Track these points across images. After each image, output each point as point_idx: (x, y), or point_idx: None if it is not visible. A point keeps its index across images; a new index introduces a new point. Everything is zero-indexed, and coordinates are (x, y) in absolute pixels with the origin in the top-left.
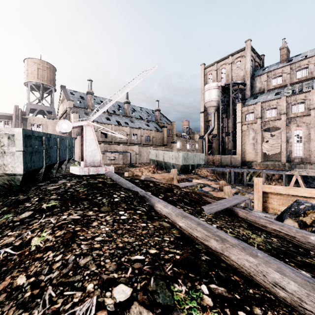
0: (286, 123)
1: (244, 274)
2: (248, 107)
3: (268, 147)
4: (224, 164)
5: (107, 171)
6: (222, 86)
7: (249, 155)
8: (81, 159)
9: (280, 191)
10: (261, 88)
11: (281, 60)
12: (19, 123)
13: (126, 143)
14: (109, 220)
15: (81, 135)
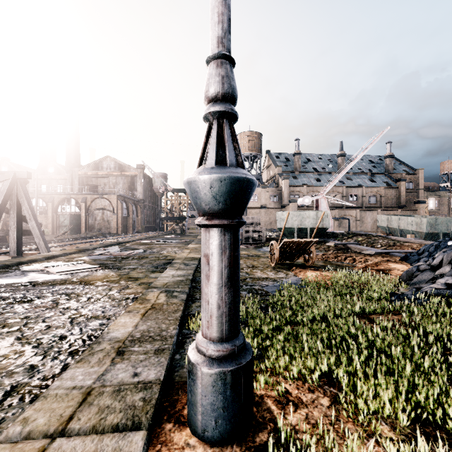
0: None
1: (413, 242)
2: None
3: None
4: None
5: None
6: None
7: None
8: None
9: None
10: None
11: None
12: None
13: (341, 208)
14: (376, 237)
15: (315, 205)
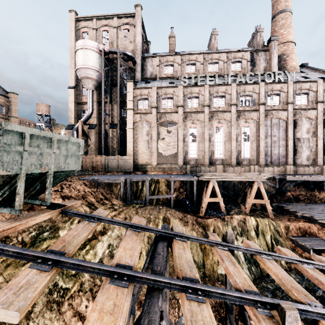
0: (182, 118)
1: None
2: (141, 90)
3: (165, 146)
4: (109, 169)
5: None
6: (105, 53)
7: (142, 156)
8: None
9: None
10: (152, 73)
11: (170, 49)
12: None
13: None
14: None
15: None
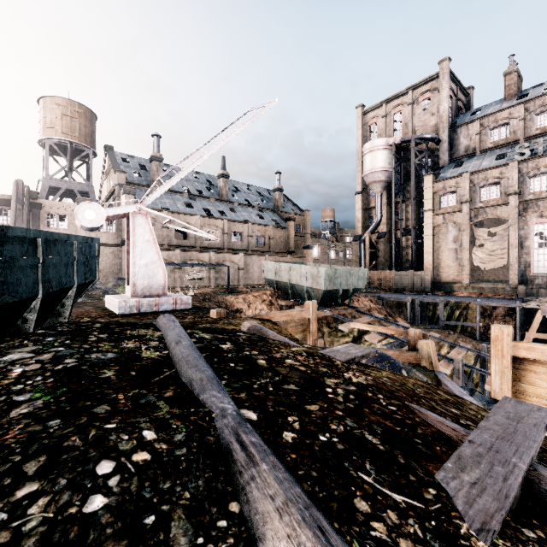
0: (518, 211)
1: None
2: (445, 182)
3: (484, 256)
4: (400, 286)
5: (176, 305)
6: (396, 145)
7: (447, 271)
8: (127, 280)
9: None
10: (468, 147)
11: (506, 95)
12: (24, 212)
13: (221, 250)
14: None
15: (127, 233)
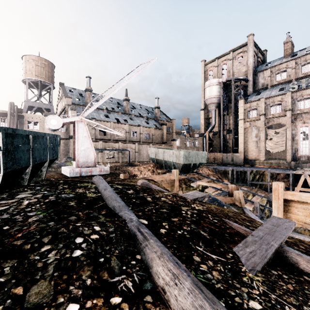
0: (291, 119)
1: None
2: (250, 103)
3: (272, 145)
4: (225, 162)
5: (101, 172)
6: (223, 83)
7: (251, 153)
8: (73, 158)
9: (308, 199)
10: (264, 84)
11: (285, 54)
12: (14, 120)
13: (125, 141)
14: None
15: (73, 132)
